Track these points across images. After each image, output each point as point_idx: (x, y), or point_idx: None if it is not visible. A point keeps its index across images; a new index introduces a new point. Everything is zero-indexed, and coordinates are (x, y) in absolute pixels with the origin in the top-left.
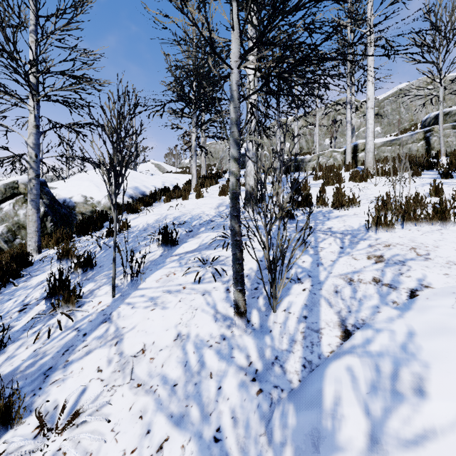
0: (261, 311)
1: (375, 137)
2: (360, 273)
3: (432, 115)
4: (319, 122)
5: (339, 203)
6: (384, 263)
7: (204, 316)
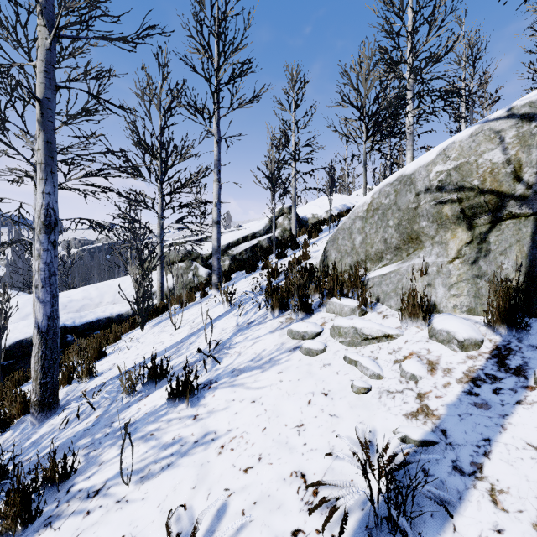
0: None
1: None
2: None
3: None
4: None
5: None
6: None
7: None
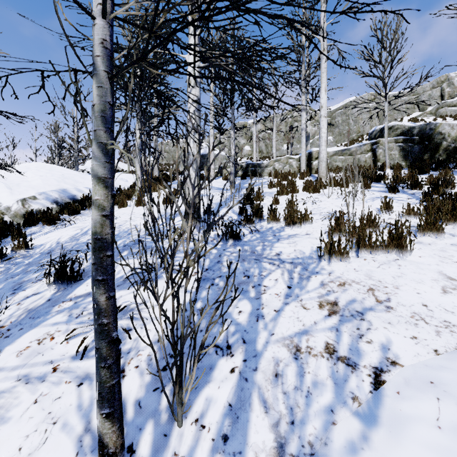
0: (159, 425)
1: (328, 146)
2: (309, 336)
3: (377, 128)
4: (278, 128)
5: (291, 219)
6: (339, 315)
7: (62, 441)
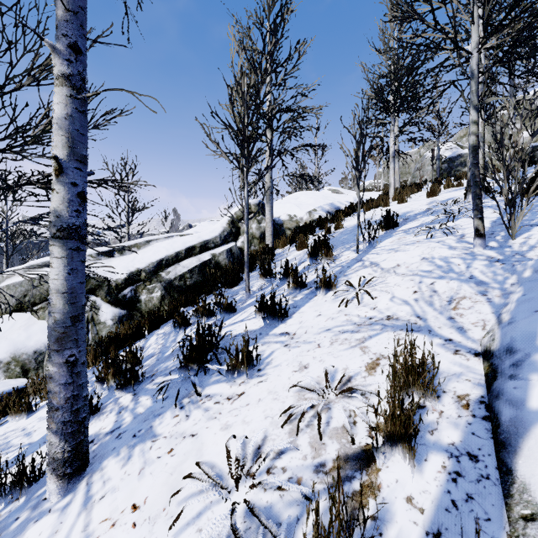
0: (498, 241)
1: None
2: None
3: None
4: None
5: None
6: None
7: (443, 249)
